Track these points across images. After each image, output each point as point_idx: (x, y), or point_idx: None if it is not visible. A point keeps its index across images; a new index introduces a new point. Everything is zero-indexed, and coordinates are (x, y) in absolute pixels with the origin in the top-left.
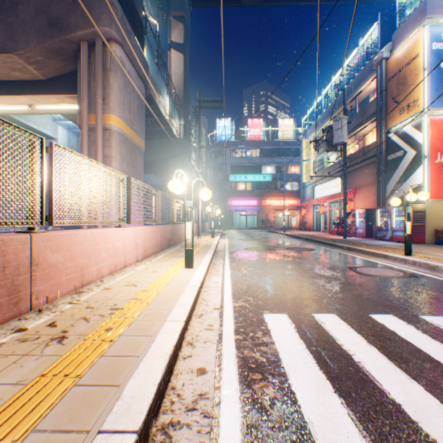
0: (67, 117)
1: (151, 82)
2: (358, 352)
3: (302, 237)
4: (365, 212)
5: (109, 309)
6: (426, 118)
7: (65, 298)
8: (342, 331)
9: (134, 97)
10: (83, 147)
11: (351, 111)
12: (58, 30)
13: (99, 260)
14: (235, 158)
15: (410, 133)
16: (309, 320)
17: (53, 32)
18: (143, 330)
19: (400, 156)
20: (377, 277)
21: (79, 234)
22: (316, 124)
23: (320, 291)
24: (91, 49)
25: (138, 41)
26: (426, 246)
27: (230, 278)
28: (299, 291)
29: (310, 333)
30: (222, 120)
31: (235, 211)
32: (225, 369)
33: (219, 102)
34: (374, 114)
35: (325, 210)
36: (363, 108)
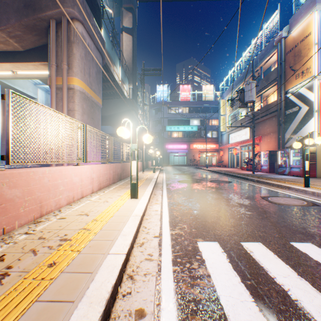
0: (43, 81)
1: (107, 55)
2: (292, 287)
3: (220, 172)
4: (268, 154)
5: (59, 239)
6: (316, 82)
7: (22, 228)
8: (271, 262)
9: (93, 64)
10: (52, 102)
11: (258, 77)
12: (32, 10)
13: (57, 193)
14: (170, 113)
15: (303, 93)
16: (238, 249)
17: (28, 12)
18: (85, 265)
19: (296, 110)
20: (287, 205)
21: (38, 171)
22: (231, 88)
23: (243, 219)
24: (58, 26)
25: (96, 22)
26: (317, 179)
27: (167, 207)
28: (225, 219)
29: (242, 264)
30: (161, 86)
31: (170, 153)
32: (164, 311)
33: (158, 70)
34: (275, 80)
35: (237, 152)
36: (267, 75)
